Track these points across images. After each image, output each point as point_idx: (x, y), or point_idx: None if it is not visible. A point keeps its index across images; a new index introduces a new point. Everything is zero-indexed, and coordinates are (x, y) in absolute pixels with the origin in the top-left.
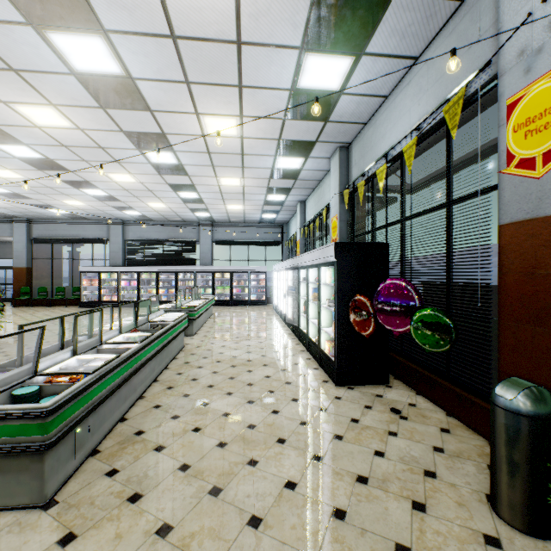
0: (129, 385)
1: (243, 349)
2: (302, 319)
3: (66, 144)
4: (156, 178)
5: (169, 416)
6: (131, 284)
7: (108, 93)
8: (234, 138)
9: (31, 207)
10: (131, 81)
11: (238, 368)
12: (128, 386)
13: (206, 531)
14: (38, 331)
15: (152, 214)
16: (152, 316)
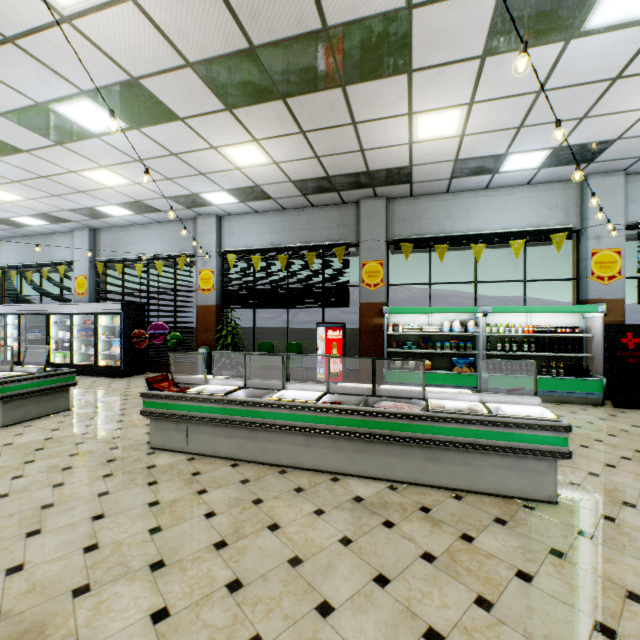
0: None
1: None
2: (52, 356)
3: None
4: None
5: None
6: None
7: None
8: (1, 200)
9: None
10: None
11: None
12: None
13: (138, 396)
14: None
15: None
16: None
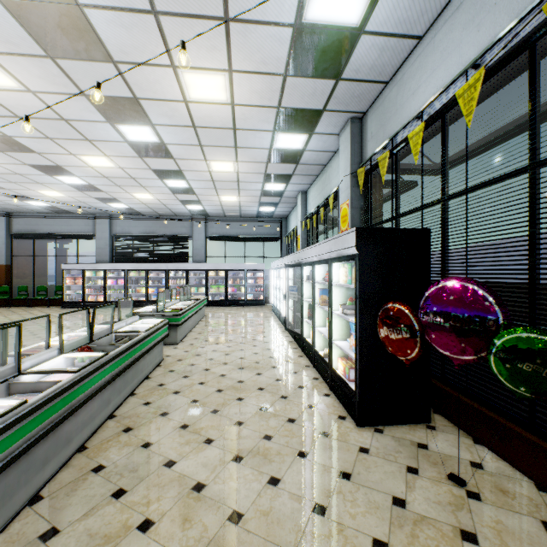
0: (54, 438)
1: (234, 364)
2: (306, 326)
3: (20, 114)
4: (137, 162)
5: (109, 490)
6: (118, 283)
7: (52, 32)
8: (223, 105)
9: (6, 199)
10: (78, 10)
11: (225, 393)
12: (52, 441)
13: None
14: None
15: (140, 207)
16: (120, 324)
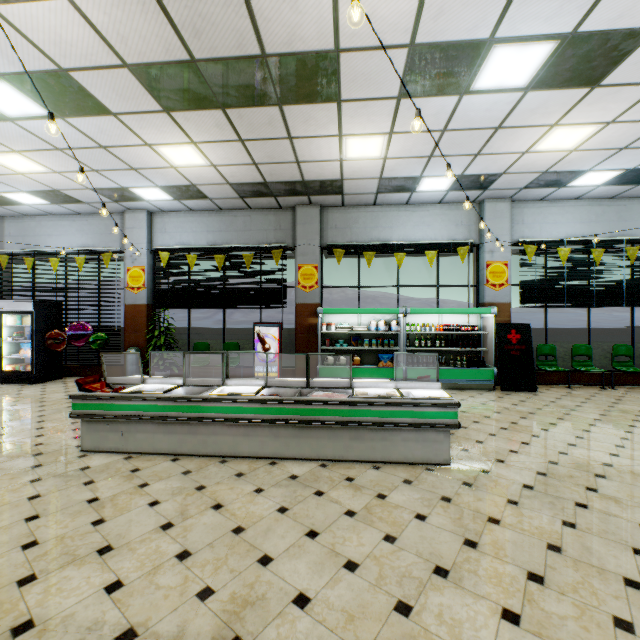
0: None
1: None
2: None
3: None
4: None
5: None
6: None
7: None
8: None
9: None
10: None
11: None
12: None
13: (57, 402)
14: None
15: None
16: None
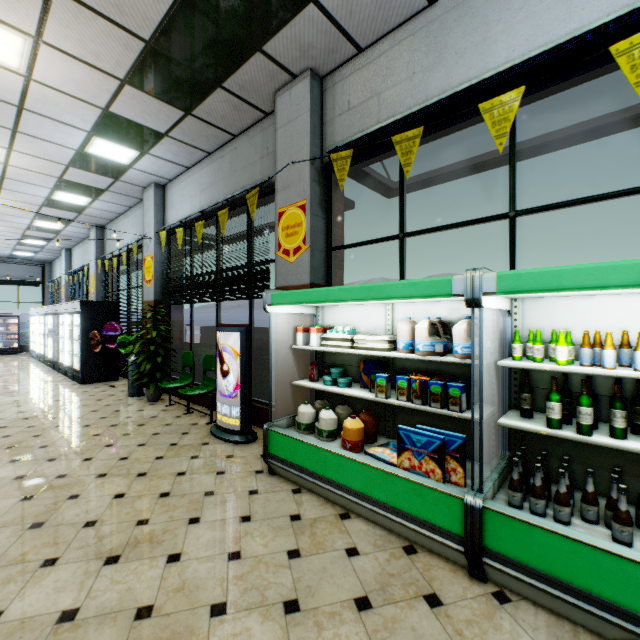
0: None
1: None
2: (62, 355)
3: None
4: None
5: None
6: None
7: None
8: None
9: None
10: None
11: None
12: None
13: None
14: None
15: None
16: None
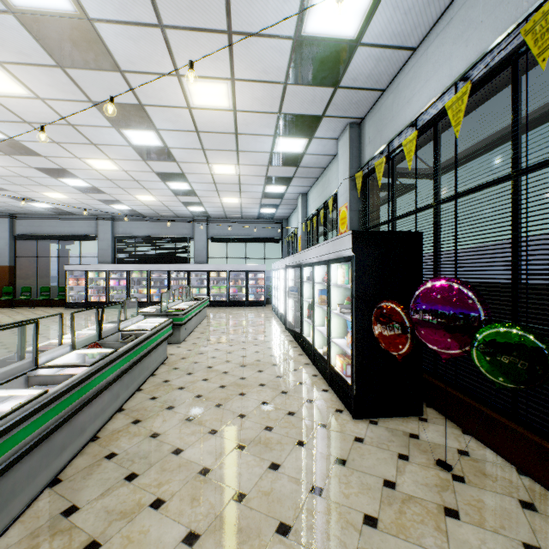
0: (70, 427)
1: (236, 362)
2: (306, 325)
3: (29, 119)
4: (140, 165)
5: (122, 474)
6: (120, 284)
7: (63, 43)
8: (226, 111)
9: (10, 201)
10: (88, 24)
11: (228, 389)
12: (68, 430)
13: None
14: (6, 337)
15: (143, 209)
16: (126, 323)
